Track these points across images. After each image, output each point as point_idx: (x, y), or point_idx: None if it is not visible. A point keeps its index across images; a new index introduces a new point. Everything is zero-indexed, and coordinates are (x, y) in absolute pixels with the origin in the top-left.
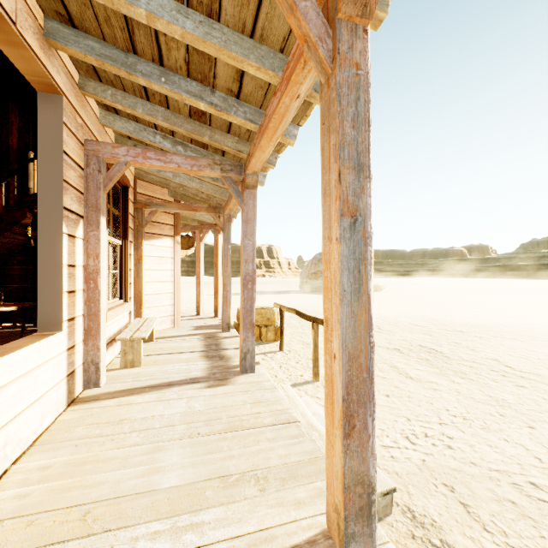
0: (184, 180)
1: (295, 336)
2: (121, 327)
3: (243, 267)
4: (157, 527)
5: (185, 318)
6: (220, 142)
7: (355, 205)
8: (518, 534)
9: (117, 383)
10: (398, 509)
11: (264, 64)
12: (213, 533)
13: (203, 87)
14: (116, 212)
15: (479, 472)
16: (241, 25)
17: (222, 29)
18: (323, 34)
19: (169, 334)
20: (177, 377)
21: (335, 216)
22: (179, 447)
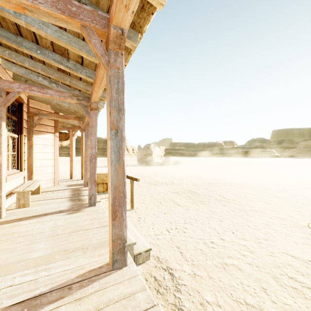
0: (59, 101)
1: (127, 188)
2: (17, 186)
3: (90, 151)
4: (26, 272)
5: (63, 180)
6: (76, 85)
7: (117, 125)
8: (198, 260)
9: (13, 216)
10: (153, 257)
11: (90, 54)
12: (55, 270)
13: (62, 58)
14: (14, 118)
15: (193, 240)
16: (77, 35)
17: (67, 35)
18: (103, 54)
19: (51, 189)
20: (51, 210)
21: (109, 129)
22: (45, 241)
